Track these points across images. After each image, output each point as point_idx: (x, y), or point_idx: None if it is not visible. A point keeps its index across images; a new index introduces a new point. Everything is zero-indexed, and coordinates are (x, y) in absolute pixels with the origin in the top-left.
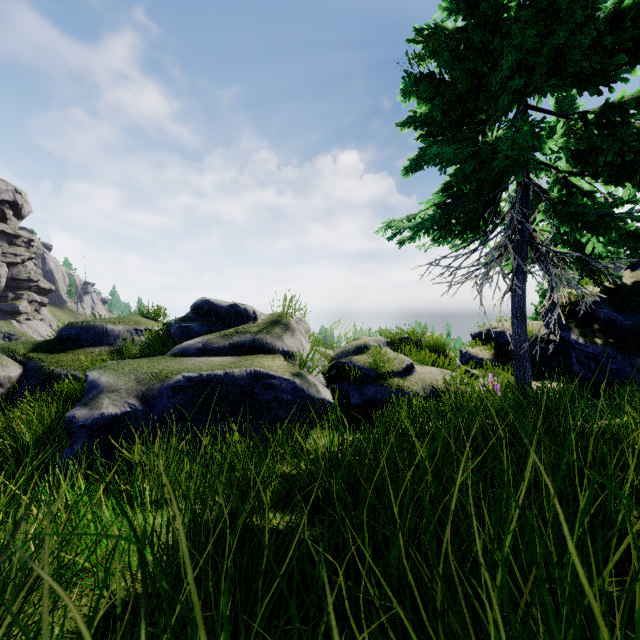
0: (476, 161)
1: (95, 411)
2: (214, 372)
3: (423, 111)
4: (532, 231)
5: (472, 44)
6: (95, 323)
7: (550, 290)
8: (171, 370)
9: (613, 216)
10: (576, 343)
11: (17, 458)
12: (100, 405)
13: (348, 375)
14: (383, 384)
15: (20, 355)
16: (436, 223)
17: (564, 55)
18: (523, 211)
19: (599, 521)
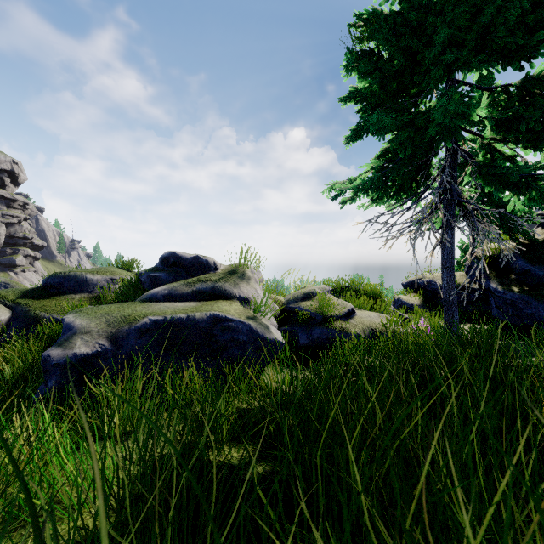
0: (411, 128)
1: (68, 351)
2: (177, 316)
3: (364, 84)
4: (460, 191)
5: (408, 23)
6: (76, 273)
7: (472, 245)
8: (139, 314)
9: (534, 176)
10: (495, 291)
11: (2, 392)
12: (73, 345)
13: (297, 318)
14: (328, 326)
15: (9, 301)
16: (375, 184)
17: (491, 32)
18: (452, 174)
19: (538, 457)
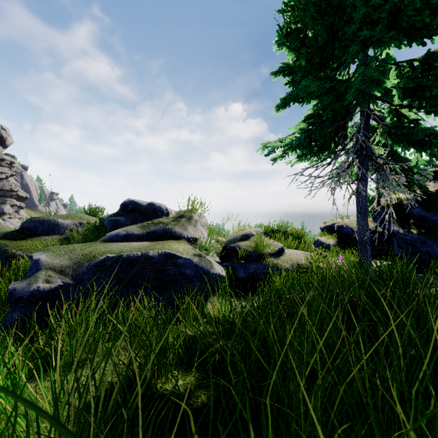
0: (333, 94)
1: (32, 285)
2: (132, 253)
3: (293, 57)
4: (373, 148)
5: (331, 3)
6: (49, 218)
7: (377, 196)
8: (98, 252)
9: (436, 135)
10: (398, 233)
11: None
12: (37, 280)
13: (236, 256)
14: (262, 262)
15: None
16: (301, 143)
17: (402, 11)
18: (365, 134)
19: None
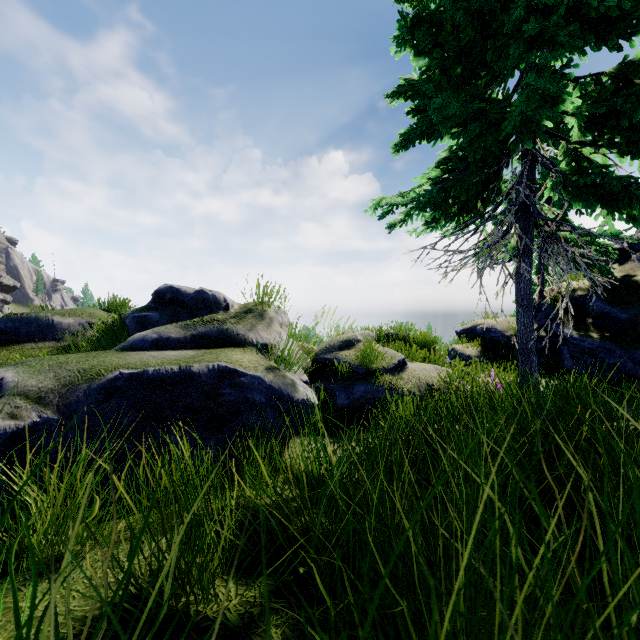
0: (483, 122)
1: None
2: (164, 368)
3: (422, 64)
4: (541, 207)
5: None
6: (38, 314)
7: (540, 284)
8: (106, 366)
9: (639, 185)
10: (571, 337)
11: None
12: None
13: (333, 373)
14: (373, 382)
15: None
16: (434, 198)
17: None
18: (530, 186)
19: None
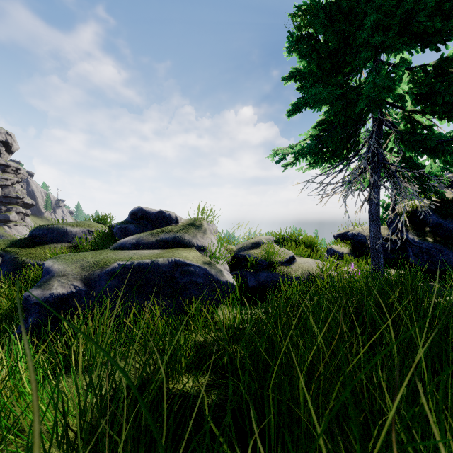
0: (344, 101)
1: (46, 291)
2: (143, 261)
3: (303, 64)
4: (385, 155)
5: (342, 9)
6: (58, 226)
7: (392, 203)
8: (109, 259)
9: (449, 142)
10: (413, 241)
11: None
12: (51, 287)
13: (246, 264)
14: (272, 271)
15: (0, 249)
16: (312, 150)
17: (413, 17)
18: (378, 141)
19: None
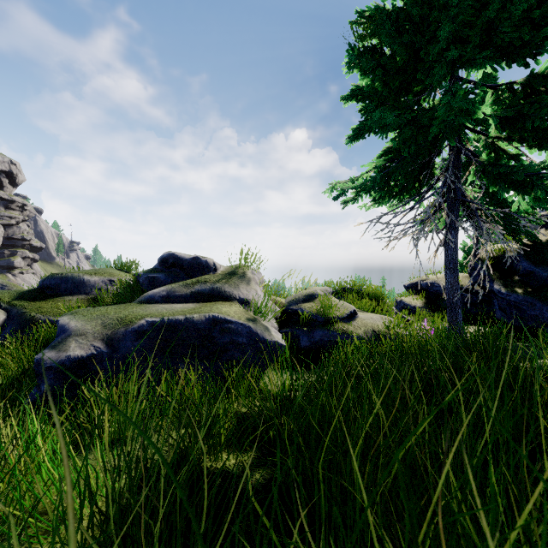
0: (414, 126)
1: (62, 353)
2: (175, 317)
3: (366, 82)
4: (464, 190)
5: (411, 18)
6: (73, 274)
7: (475, 246)
8: (135, 315)
9: (540, 175)
10: (499, 292)
11: None
12: (67, 348)
13: (298, 320)
14: (329, 328)
15: (5, 303)
16: (377, 184)
17: (496, 27)
18: (455, 173)
19: None
